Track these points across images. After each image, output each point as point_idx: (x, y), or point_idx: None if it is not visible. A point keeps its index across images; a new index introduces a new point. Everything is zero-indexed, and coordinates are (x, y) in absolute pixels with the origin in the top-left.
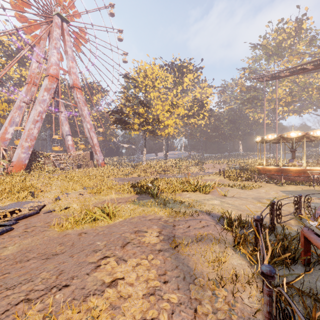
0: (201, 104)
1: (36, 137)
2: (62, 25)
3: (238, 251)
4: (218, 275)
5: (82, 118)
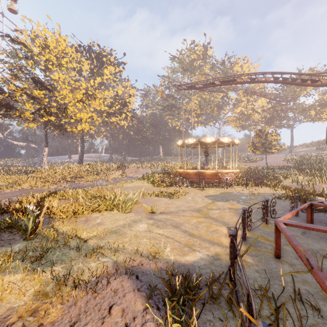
0: (124, 103)
1: None
2: None
3: None
4: None
5: None
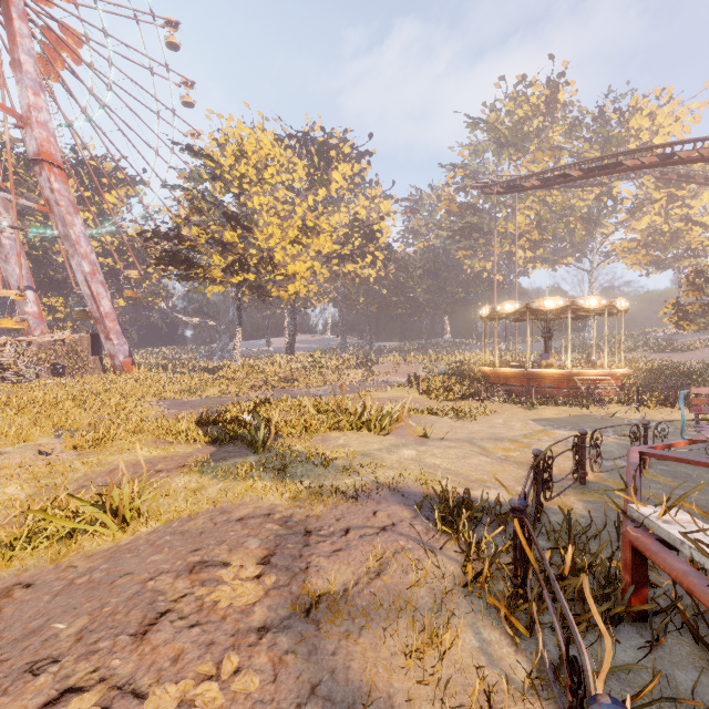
0: (369, 233)
1: None
2: None
3: (476, 596)
4: (436, 699)
5: (68, 246)
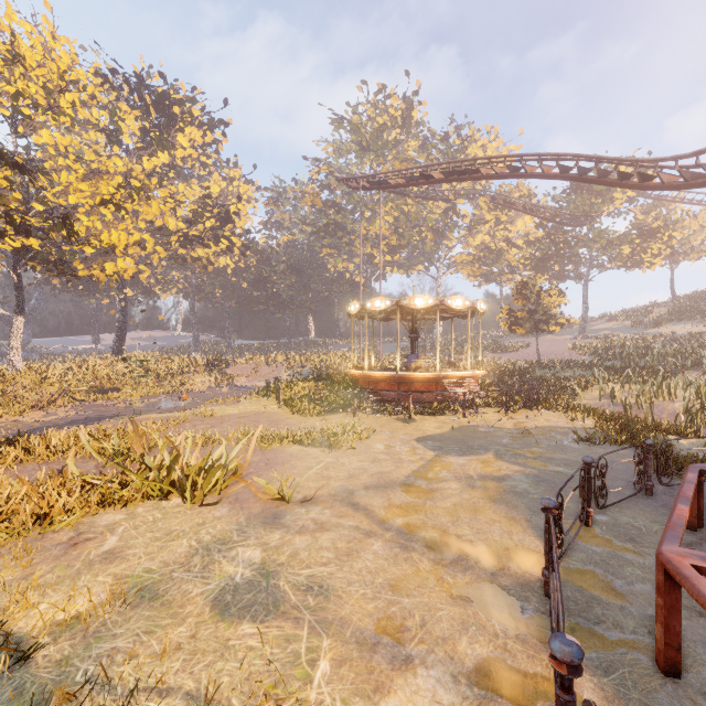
0: (225, 215)
1: None
2: None
3: None
4: None
5: None
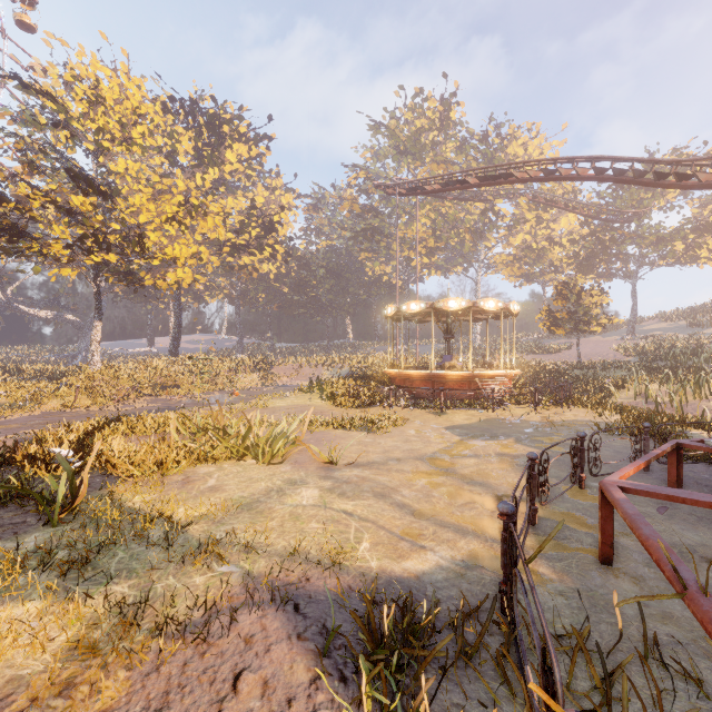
0: (269, 224)
1: None
2: None
3: None
4: None
5: None
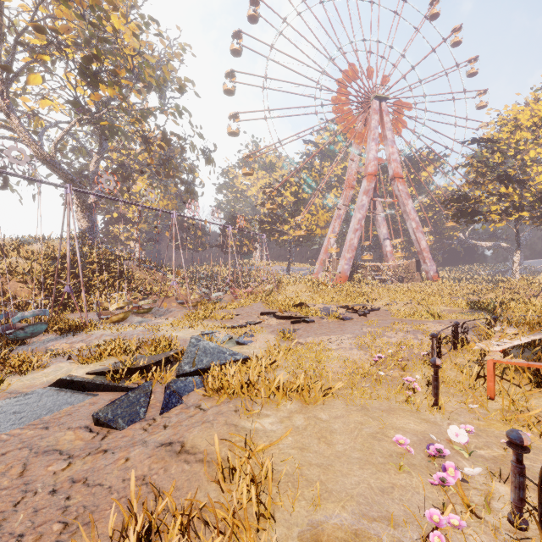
0: None
1: (356, 247)
2: (380, 107)
3: None
4: None
5: (405, 216)
